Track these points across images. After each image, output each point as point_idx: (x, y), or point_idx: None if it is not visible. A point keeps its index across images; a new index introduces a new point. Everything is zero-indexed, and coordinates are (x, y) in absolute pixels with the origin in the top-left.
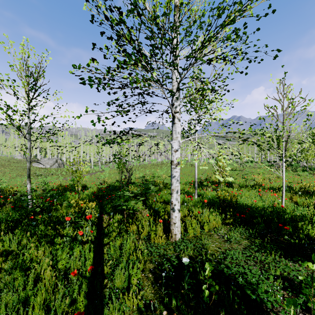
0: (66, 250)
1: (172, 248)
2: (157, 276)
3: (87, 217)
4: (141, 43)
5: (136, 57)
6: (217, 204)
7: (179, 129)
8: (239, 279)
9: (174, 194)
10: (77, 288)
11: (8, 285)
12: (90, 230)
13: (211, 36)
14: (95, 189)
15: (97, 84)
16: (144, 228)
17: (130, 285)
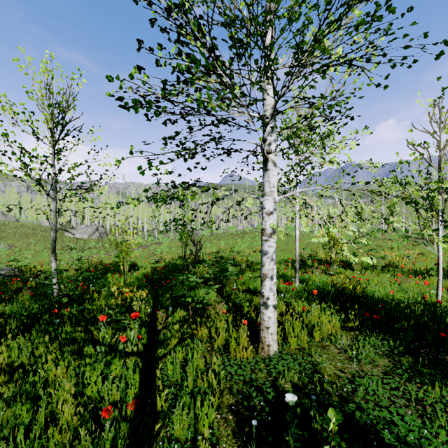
0: (100, 367)
1: (264, 368)
2: (242, 418)
3: (133, 315)
4: (215, 39)
5: (207, 61)
6: (331, 297)
7: (275, 178)
8: (385, 433)
9: (267, 281)
10: (109, 443)
11: (5, 426)
12: (137, 335)
13: (331, 21)
14: (149, 270)
15: (146, 107)
16: (220, 333)
17: (197, 436)
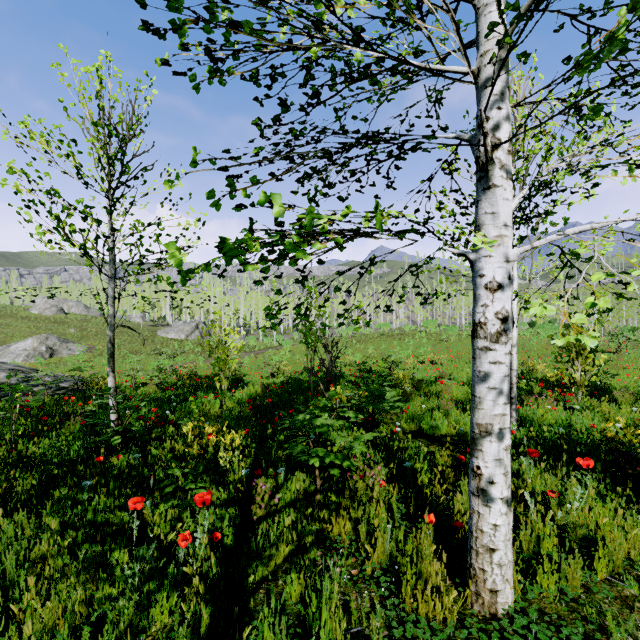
0: (127, 612)
1: None
2: None
3: (197, 501)
4: None
5: None
6: (602, 464)
7: (508, 207)
8: None
9: (488, 442)
10: None
11: None
12: (207, 540)
13: None
14: (259, 388)
15: (204, 21)
16: (378, 540)
17: None
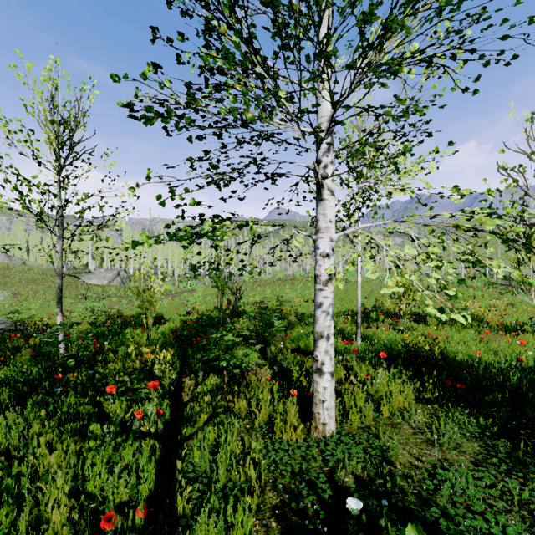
0: (107, 452)
1: (318, 455)
2: (289, 527)
3: (150, 385)
4: (254, 27)
5: (243, 54)
6: (402, 359)
7: (332, 211)
8: None
9: (321, 342)
10: None
11: None
12: (156, 411)
13: (407, 2)
14: (178, 323)
15: (164, 117)
16: (262, 407)
17: None
